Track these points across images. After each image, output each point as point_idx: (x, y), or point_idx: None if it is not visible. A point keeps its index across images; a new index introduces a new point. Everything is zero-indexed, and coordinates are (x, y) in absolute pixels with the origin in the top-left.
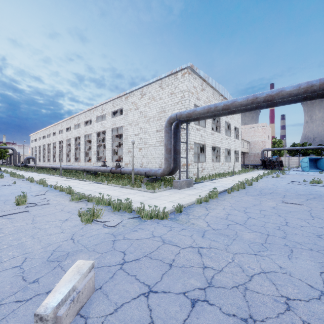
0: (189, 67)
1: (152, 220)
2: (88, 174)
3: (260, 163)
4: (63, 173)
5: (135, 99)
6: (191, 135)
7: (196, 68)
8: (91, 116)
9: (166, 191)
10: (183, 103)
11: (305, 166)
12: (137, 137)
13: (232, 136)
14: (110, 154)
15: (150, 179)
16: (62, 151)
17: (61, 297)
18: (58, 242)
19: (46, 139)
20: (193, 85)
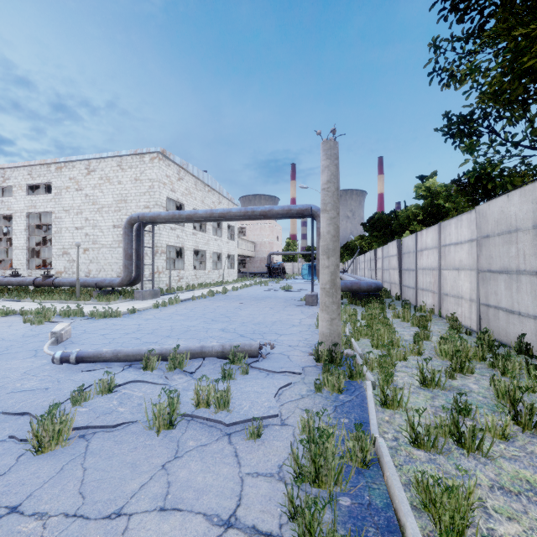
0: (160, 152)
1: (106, 319)
2: None
3: (266, 271)
4: None
5: (76, 174)
6: (163, 236)
7: (169, 153)
8: None
9: (125, 302)
10: (151, 195)
11: (305, 273)
12: (80, 232)
13: (224, 237)
14: (24, 255)
15: (103, 292)
16: None
17: (60, 329)
18: (21, 332)
19: None
20: (165, 174)
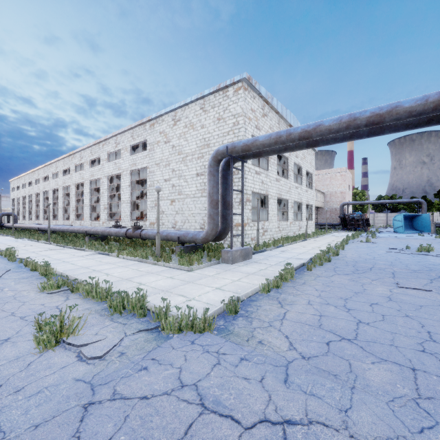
0: (245, 80)
1: (181, 336)
2: (92, 240)
3: (339, 222)
4: (54, 237)
5: (165, 127)
6: (248, 181)
7: (255, 81)
8: (100, 152)
9: (211, 267)
10: (235, 133)
11: (399, 226)
12: (168, 183)
13: (303, 185)
14: (128, 208)
15: (186, 248)
16: (57, 204)
17: None
18: None
19: (33, 187)
20: (250, 107)
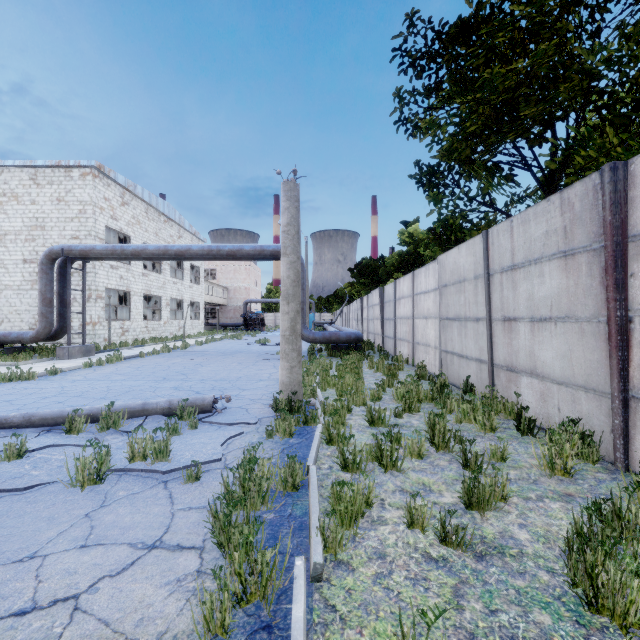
0: (95, 167)
1: (12, 383)
2: None
3: (242, 322)
4: None
5: None
6: (100, 277)
7: (109, 169)
8: None
9: (42, 362)
10: (82, 222)
11: None
12: None
13: (186, 280)
14: None
15: (8, 350)
16: None
17: None
18: None
19: None
20: (103, 196)
